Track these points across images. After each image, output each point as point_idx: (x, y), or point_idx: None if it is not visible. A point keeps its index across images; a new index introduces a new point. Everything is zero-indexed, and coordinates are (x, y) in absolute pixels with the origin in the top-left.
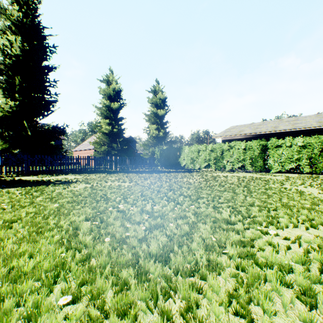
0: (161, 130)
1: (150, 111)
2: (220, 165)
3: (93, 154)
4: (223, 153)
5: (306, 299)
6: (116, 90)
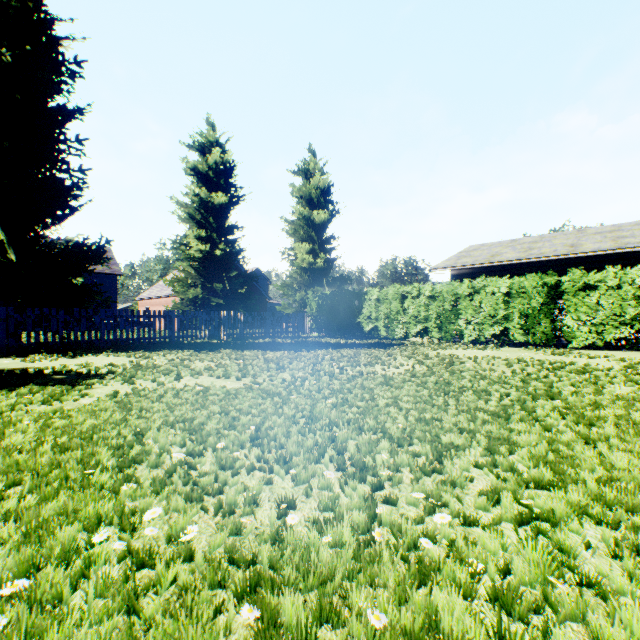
0: (320, 255)
1: (297, 213)
2: (451, 330)
3: None
4: (458, 304)
5: None
6: (222, 165)
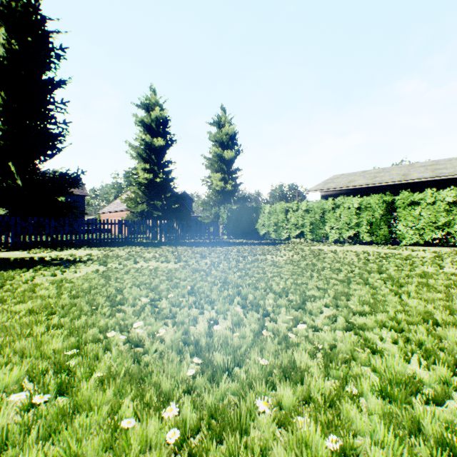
0: (229, 182)
1: (213, 152)
2: (319, 233)
3: None
4: (325, 215)
5: None
6: (161, 119)
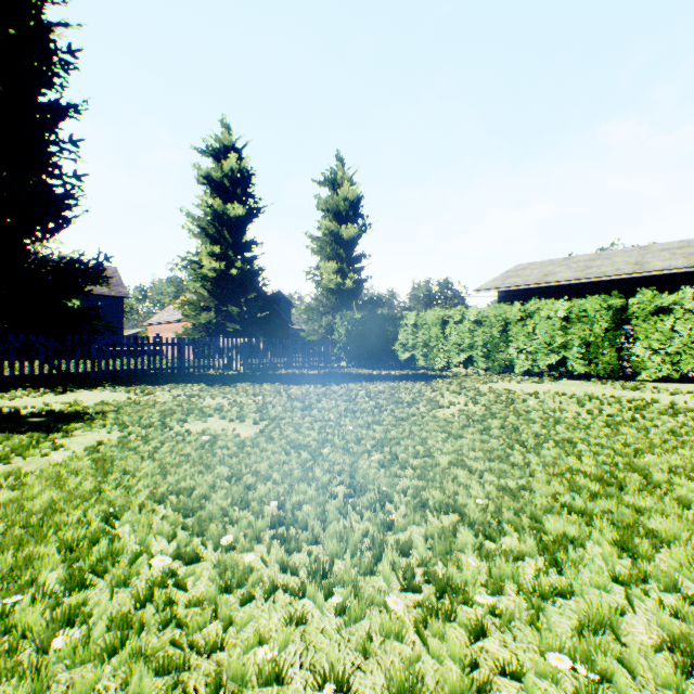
0: (350, 275)
1: (323, 228)
2: (499, 359)
3: None
4: (508, 330)
5: None
6: (239, 173)
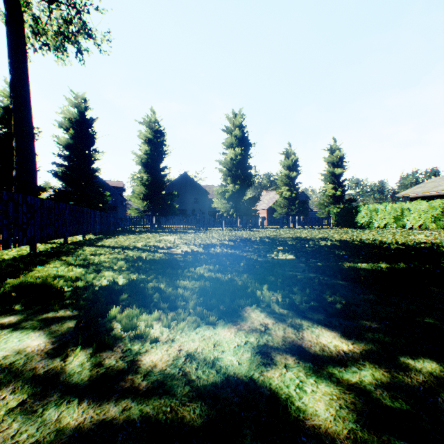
0: (338, 189)
1: (326, 170)
2: (399, 224)
3: (265, 214)
4: (404, 212)
5: (342, 236)
6: (294, 160)
